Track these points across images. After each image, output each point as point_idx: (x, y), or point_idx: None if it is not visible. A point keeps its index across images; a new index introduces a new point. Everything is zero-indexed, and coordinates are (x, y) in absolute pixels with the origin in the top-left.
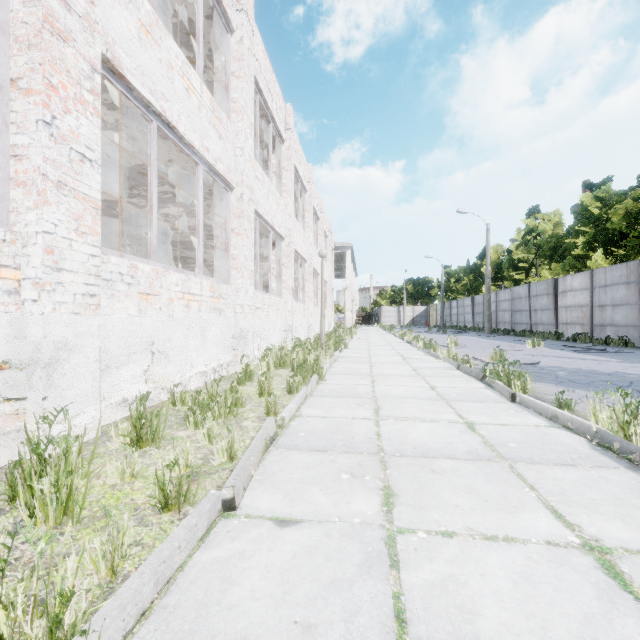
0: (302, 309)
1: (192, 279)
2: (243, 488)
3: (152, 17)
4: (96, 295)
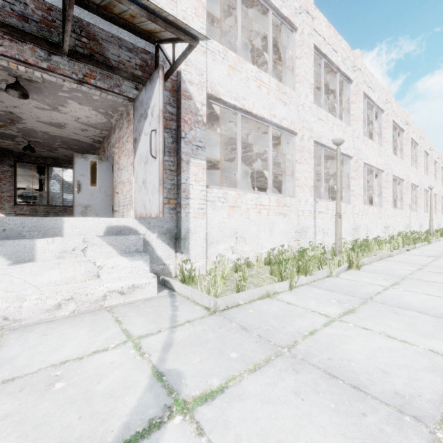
0: (415, 215)
1: (374, 208)
2: (409, 250)
3: (367, 140)
4: (363, 215)
